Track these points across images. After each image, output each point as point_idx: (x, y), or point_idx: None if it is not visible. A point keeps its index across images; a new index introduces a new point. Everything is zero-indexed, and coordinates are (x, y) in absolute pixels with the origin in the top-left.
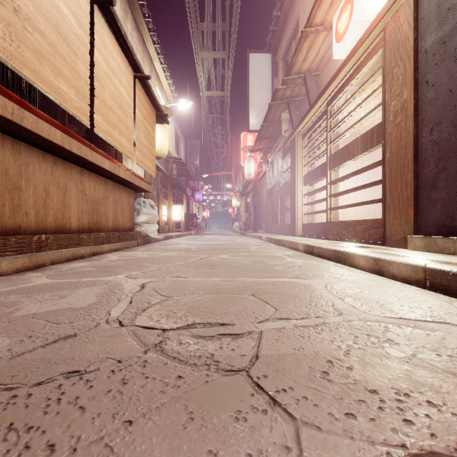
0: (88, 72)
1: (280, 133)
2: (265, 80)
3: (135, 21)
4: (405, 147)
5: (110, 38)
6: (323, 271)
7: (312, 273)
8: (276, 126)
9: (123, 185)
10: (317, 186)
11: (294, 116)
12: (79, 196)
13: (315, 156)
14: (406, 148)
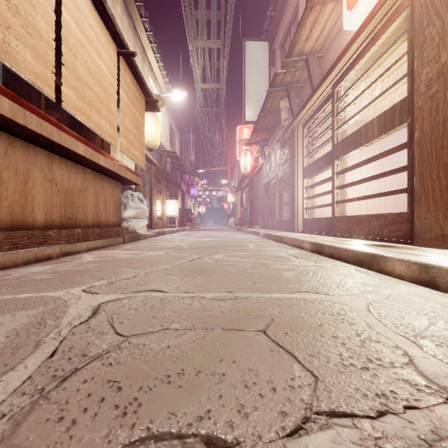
0: (53, 33)
1: (278, 124)
2: (262, 69)
3: (125, 5)
4: (443, 123)
5: (85, 0)
6: (348, 280)
7: (335, 283)
8: (274, 116)
9: (107, 175)
10: (319, 178)
11: (294, 104)
12: (47, 186)
13: (316, 146)
14: (445, 123)
